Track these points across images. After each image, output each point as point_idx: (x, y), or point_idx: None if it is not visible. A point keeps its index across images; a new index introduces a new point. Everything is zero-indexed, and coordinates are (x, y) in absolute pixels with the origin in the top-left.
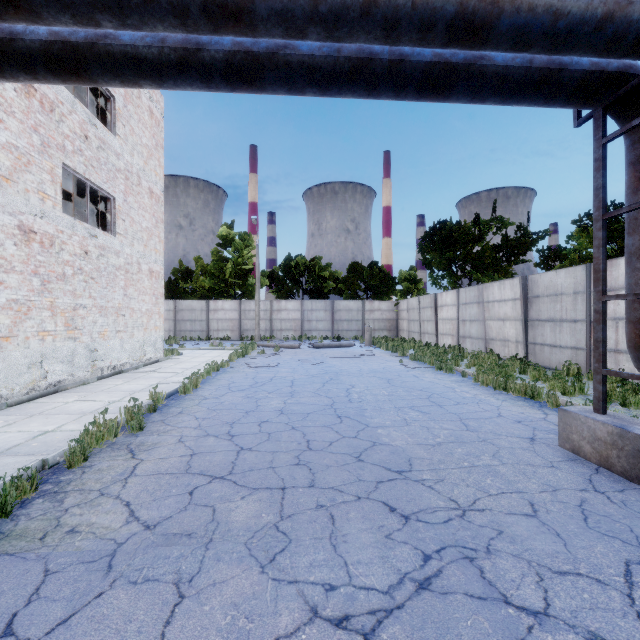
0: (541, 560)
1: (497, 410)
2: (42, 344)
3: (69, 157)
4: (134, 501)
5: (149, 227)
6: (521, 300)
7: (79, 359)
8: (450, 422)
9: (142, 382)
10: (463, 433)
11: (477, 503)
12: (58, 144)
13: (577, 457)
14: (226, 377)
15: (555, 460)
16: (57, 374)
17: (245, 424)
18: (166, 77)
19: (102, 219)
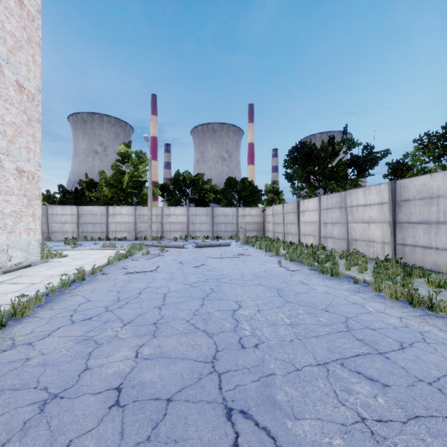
0: None
1: None
2: None
3: None
4: None
5: (17, 123)
6: (389, 204)
7: None
8: None
9: None
10: None
11: None
12: None
13: None
14: (86, 290)
15: None
16: None
17: None
18: None
19: None
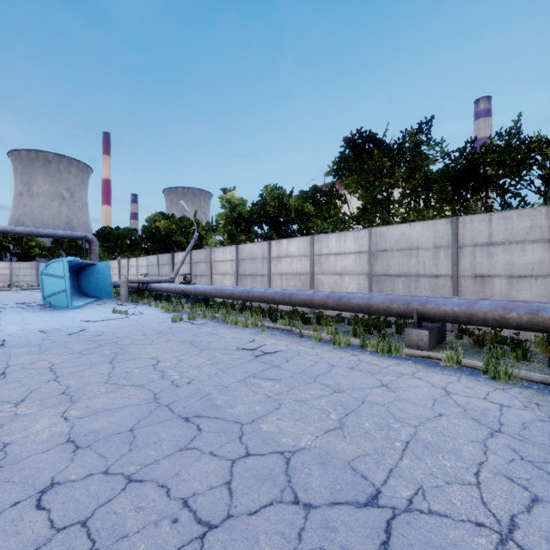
0: None
1: None
2: None
3: None
4: None
5: None
6: (118, 268)
7: None
8: None
9: None
10: None
11: None
12: None
13: None
14: None
15: None
16: None
17: None
18: None
19: None
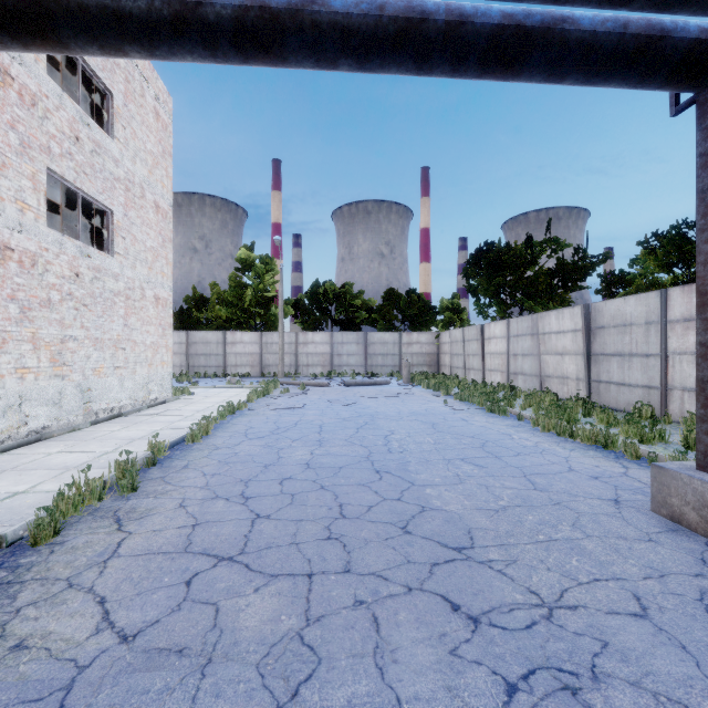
0: (671, 692)
1: (566, 462)
2: (21, 383)
3: (56, 161)
4: (111, 596)
5: (155, 247)
6: (583, 331)
7: (68, 401)
8: (513, 478)
9: (143, 428)
10: (531, 493)
11: (566, 596)
12: (42, 145)
13: (678, 526)
14: (243, 421)
15: (652, 531)
16: (40, 419)
17: (263, 482)
18: (158, 41)
19: (100, 238)
